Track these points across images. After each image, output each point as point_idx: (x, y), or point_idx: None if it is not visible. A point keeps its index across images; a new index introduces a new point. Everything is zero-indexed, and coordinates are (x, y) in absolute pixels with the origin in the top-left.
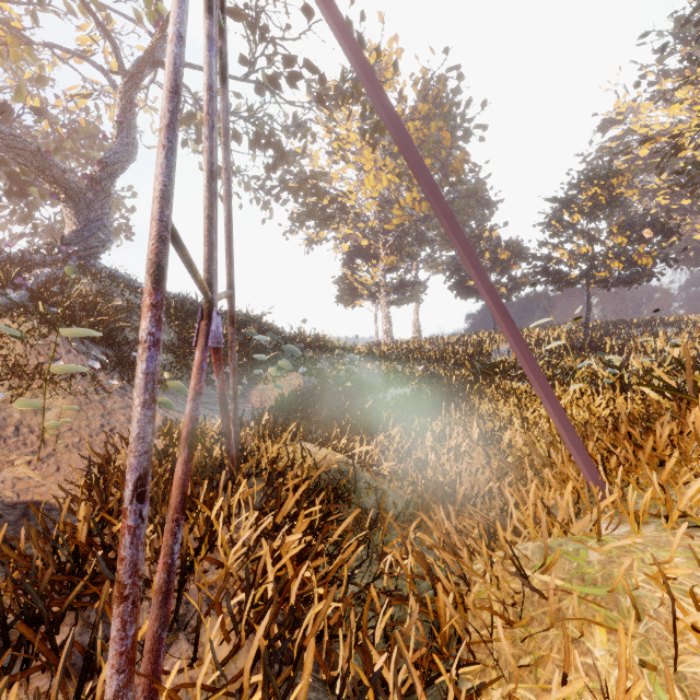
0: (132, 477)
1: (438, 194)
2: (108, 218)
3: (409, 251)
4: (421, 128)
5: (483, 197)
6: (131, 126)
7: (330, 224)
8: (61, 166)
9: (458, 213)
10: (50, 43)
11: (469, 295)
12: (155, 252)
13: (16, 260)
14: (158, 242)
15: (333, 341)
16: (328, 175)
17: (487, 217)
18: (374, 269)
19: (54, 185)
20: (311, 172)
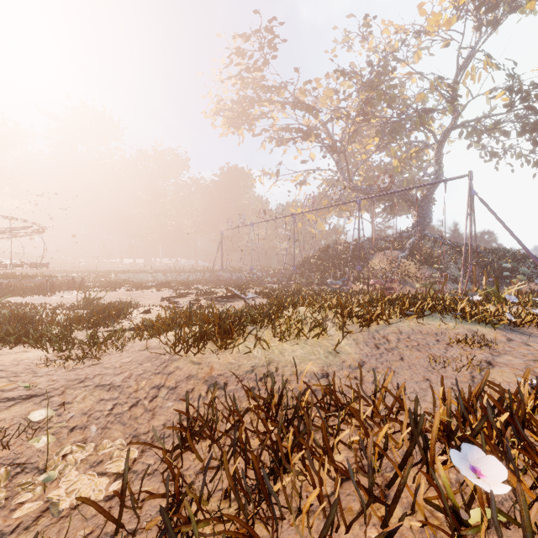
0: (461, 281)
1: (519, 242)
2: (430, 211)
3: None
4: None
5: None
6: (440, 165)
7: None
8: (412, 195)
9: None
10: (405, 142)
11: None
12: (463, 262)
13: (398, 237)
14: (463, 261)
15: None
16: None
17: None
18: None
19: (409, 204)
20: None
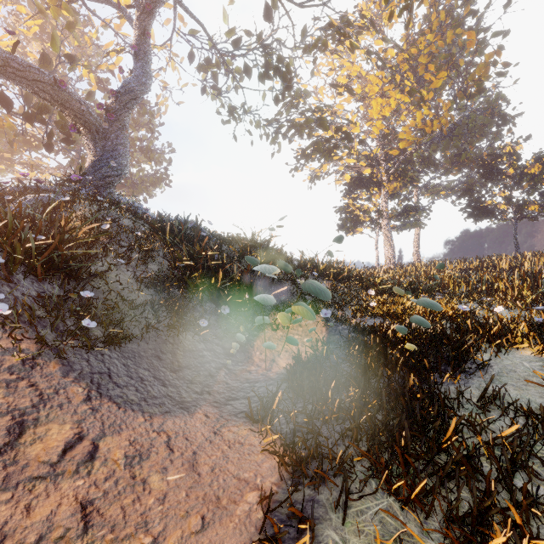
0: None
1: None
2: (123, 148)
3: (412, 176)
4: (434, 40)
5: (499, 112)
6: (146, 58)
7: (334, 156)
8: (80, 99)
9: (471, 131)
10: None
11: (487, 216)
12: None
13: (33, 191)
14: None
15: (348, 268)
16: (333, 107)
17: (500, 134)
18: (376, 197)
19: (73, 118)
20: (315, 108)
